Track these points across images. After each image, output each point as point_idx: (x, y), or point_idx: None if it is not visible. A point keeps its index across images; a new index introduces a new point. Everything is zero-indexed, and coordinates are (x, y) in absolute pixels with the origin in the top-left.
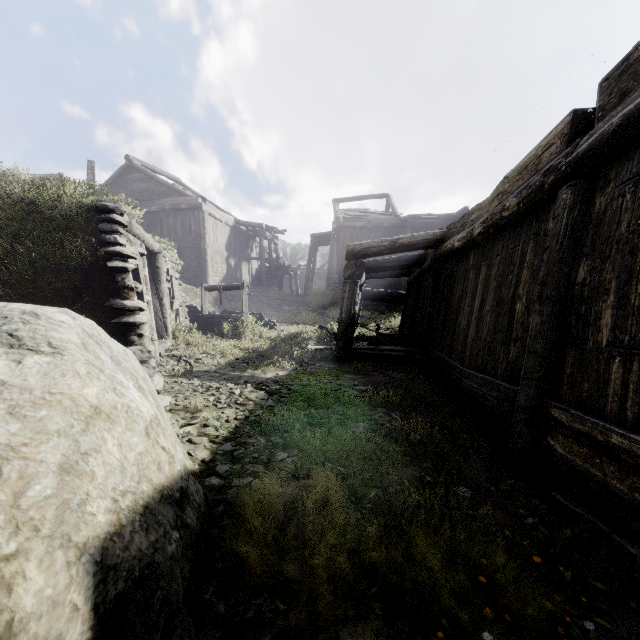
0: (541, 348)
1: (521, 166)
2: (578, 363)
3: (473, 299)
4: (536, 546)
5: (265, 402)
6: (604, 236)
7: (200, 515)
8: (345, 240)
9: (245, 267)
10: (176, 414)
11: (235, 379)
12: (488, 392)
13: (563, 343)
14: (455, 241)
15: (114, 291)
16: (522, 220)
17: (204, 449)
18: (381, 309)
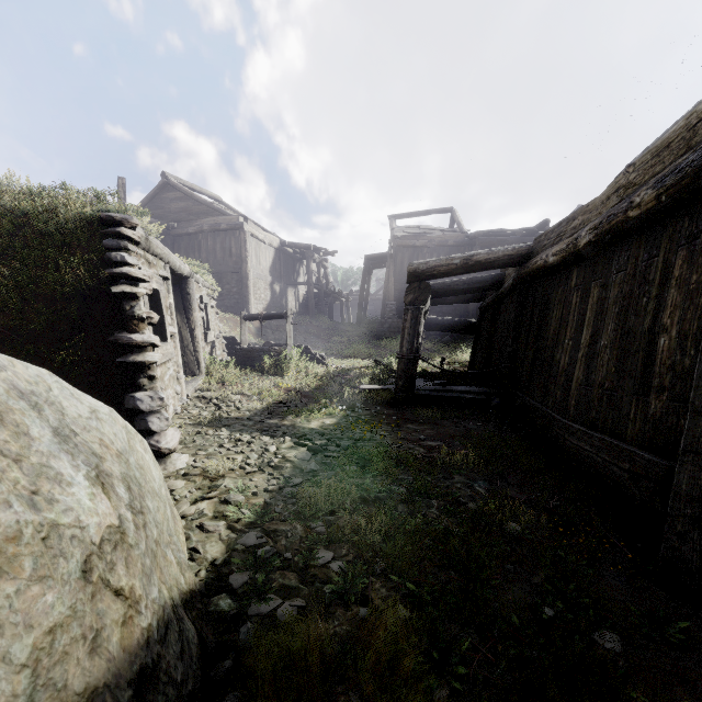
0: None
1: (658, 145)
2: None
3: (579, 330)
4: None
5: (306, 464)
6: None
7: None
8: (403, 261)
9: (291, 293)
10: (191, 481)
11: (272, 429)
12: (612, 460)
13: None
14: (549, 255)
15: (121, 322)
16: (662, 220)
17: (218, 541)
18: (445, 340)
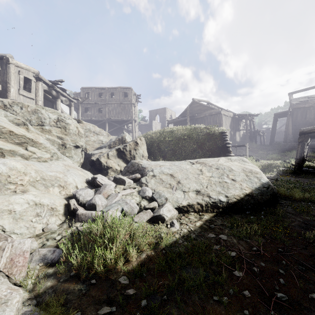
0: None
1: None
2: None
3: None
4: None
5: (270, 181)
6: None
7: None
8: (297, 115)
9: (237, 134)
10: None
11: None
12: None
13: None
14: None
15: (227, 152)
16: None
17: None
18: None
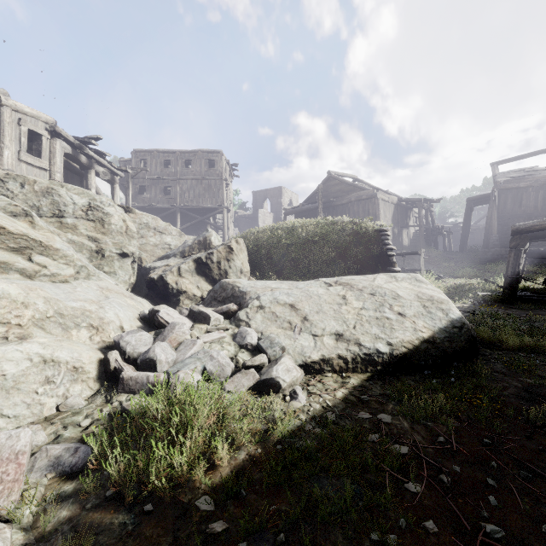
0: None
1: None
2: None
3: None
4: None
5: (463, 315)
6: None
7: None
8: (506, 201)
9: (404, 233)
10: None
11: None
12: None
13: None
14: None
15: (388, 264)
16: None
17: None
18: None
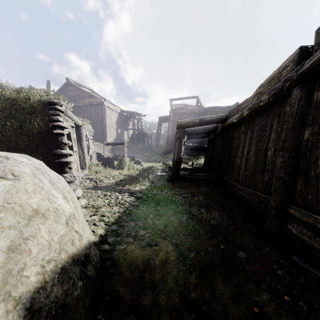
0: (283, 175)
1: (270, 78)
2: (305, 184)
3: (243, 149)
4: (285, 288)
5: (134, 203)
6: (319, 114)
7: (96, 269)
8: (176, 119)
9: (125, 133)
10: (88, 209)
11: (119, 190)
12: (252, 198)
13: (296, 173)
14: (233, 119)
15: (57, 145)
16: (271, 107)
17: (101, 228)
18: (194, 154)
